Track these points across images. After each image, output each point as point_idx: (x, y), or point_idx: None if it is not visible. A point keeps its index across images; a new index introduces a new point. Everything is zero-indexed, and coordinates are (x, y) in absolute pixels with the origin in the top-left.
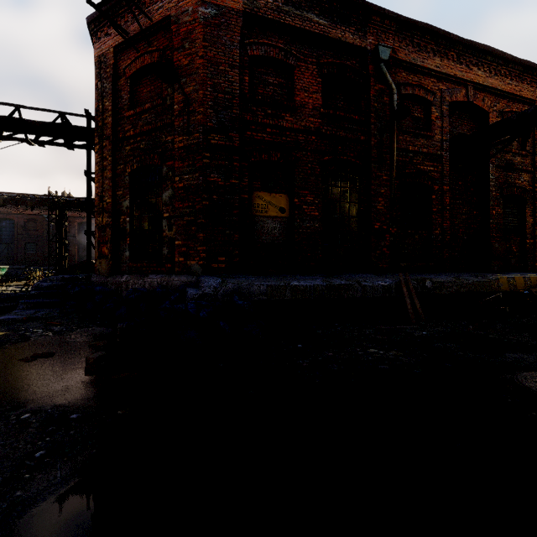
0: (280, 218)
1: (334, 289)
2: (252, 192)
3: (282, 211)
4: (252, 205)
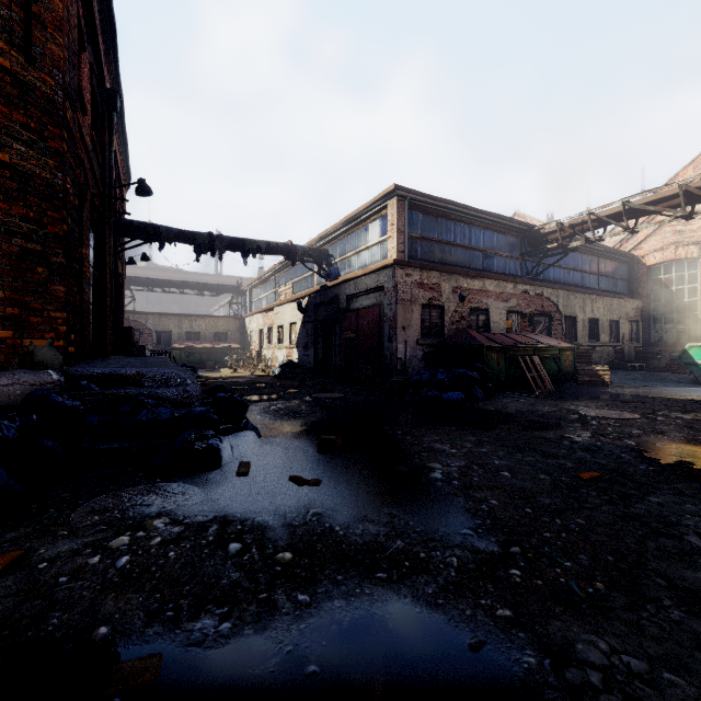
0: None
1: None
2: None
3: None
4: None
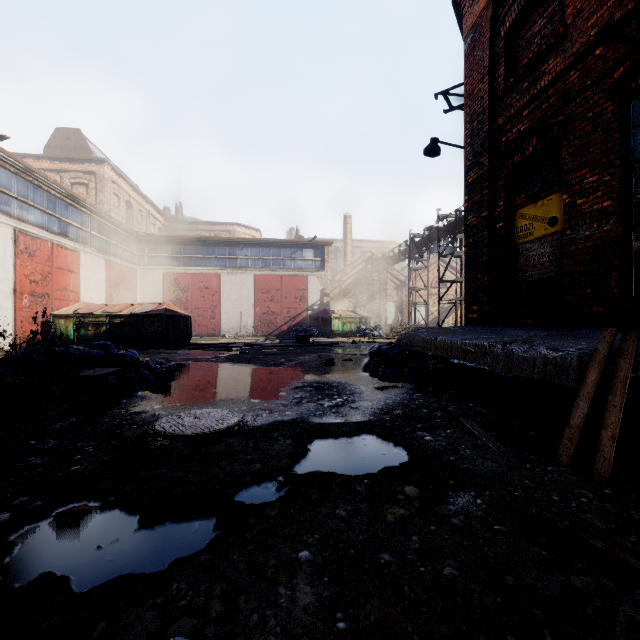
0: (550, 236)
1: (469, 350)
2: (515, 213)
3: (552, 223)
4: (514, 232)
